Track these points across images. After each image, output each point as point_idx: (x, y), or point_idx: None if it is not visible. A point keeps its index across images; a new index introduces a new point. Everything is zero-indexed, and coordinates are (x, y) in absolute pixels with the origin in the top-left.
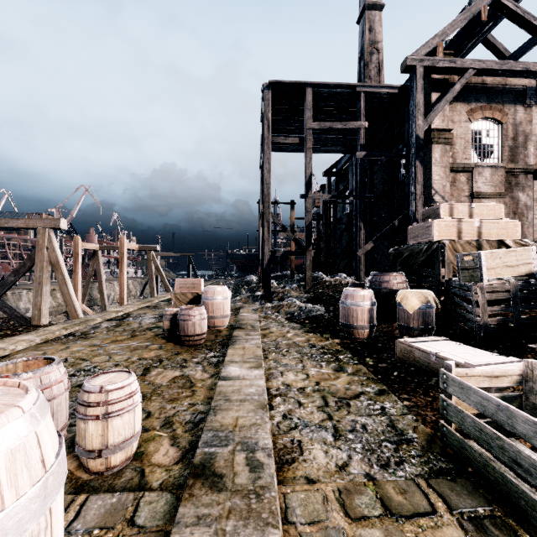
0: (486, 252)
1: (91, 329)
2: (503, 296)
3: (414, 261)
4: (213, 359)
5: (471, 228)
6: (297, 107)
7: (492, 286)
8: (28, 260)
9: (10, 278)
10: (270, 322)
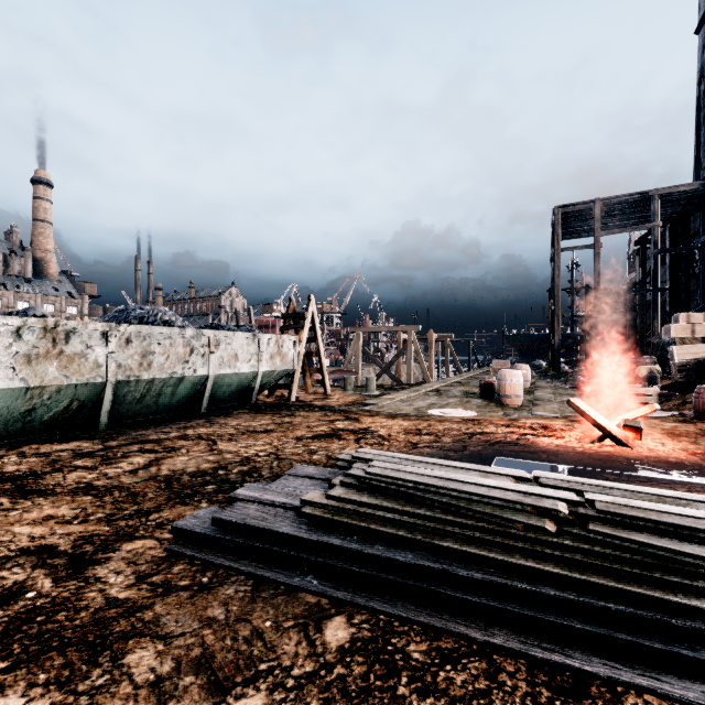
0: (676, 346)
1: (452, 385)
2: (686, 368)
3: (664, 349)
4: (527, 394)
5: (703, 329)
6: (587, 212)
7: (680, 363)
8: (403, 349)
9: (394, 359)
10: (558, 388)
